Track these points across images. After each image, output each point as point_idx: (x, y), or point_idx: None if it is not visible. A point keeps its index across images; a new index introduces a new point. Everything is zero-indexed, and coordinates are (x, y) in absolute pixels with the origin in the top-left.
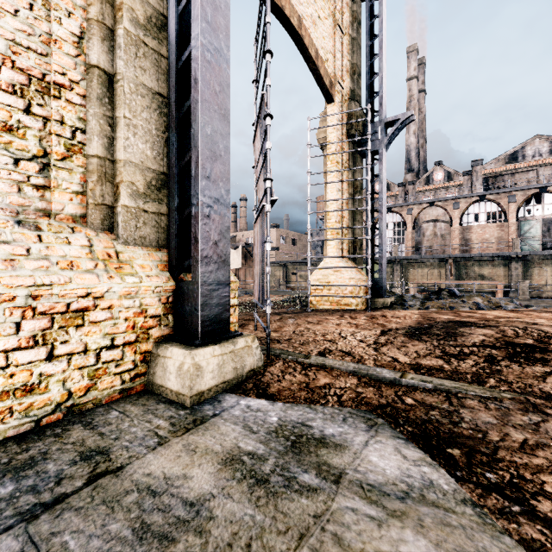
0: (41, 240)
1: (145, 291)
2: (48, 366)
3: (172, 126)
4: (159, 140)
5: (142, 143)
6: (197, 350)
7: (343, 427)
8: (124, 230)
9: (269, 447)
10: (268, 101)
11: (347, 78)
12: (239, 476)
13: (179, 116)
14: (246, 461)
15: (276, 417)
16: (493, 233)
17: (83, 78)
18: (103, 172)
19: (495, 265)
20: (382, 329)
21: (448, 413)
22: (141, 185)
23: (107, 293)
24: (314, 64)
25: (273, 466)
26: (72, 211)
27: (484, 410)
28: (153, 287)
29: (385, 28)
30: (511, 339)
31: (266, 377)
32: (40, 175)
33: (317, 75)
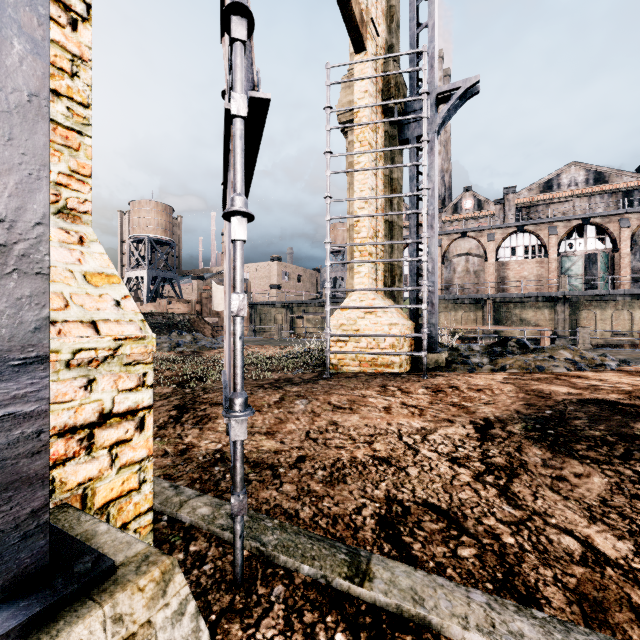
0: None
1: None
2: None
3: None
4: None
5: None
6: None
7: None
8: None
9: None
10: None
11: (382, 24)
12: None
13: None
14: None
15: None
16: (532, 270)
17: None
18: None
19: (539, 307)
20: (470, 418)
21: None
22: None
23: None
24: None
25: None
26: None
27: None
28: None
29: None
30: None
31: None
32: None
33: None
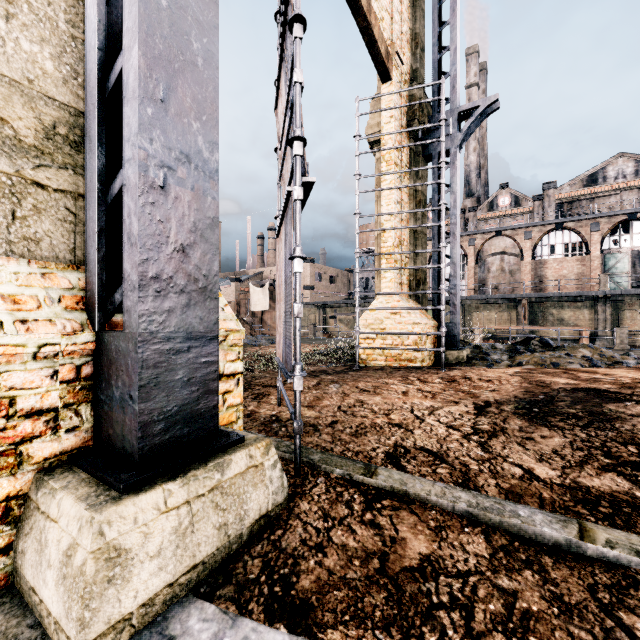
0: None
1: (8, 355)
2: None
3: (90, 1)
4: (78, 46)
5: (31, 41)
6: (114, 508)
7: None
8: None
9: None
10: None
11: (407, 52)
12: None
13: None
14: None
15: None
16: (572, 268)
17: None
18: None
19: (578, 306)
20: (474, 401)
21: None
22: (28, 128)
23: None
24: (365, 19)
25: None
26: None
27: None
28: (30, 347)
29: None
30: None
31: (293, 534)
32: None
33: (369, 37)
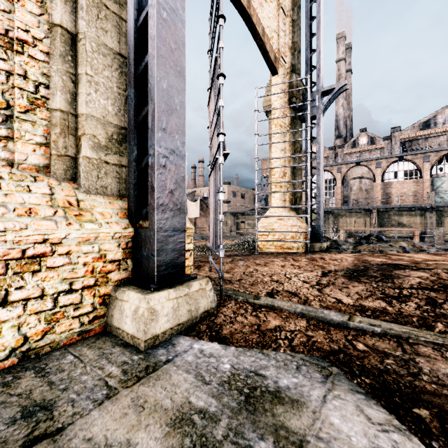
0: (0, 187)
1: (104, 237)
2: (2, 312)
3: (131, 82)
4: (121, 97)
5: (104, 99)
6: (152, 294)
7: (298, 377)
8: (86, 180)
9: (221, 402)
10: (221, 62)
11: (289, 54)
12: (188, 444)
13: (138, 72)
14: (196, 422)
15: (229, 364)
16: (410, 188)
17: (46, 36)
18: (66, 125)
19: (412, 214)
20: (322, 270)
21: (403, 362)
22: (103, 138)
23: (65, 239)
24: (261, 40)
25: (226, 429)
26: (36, 161)
27: (441, 359)
28: (111, 233)
29: (321, 11)
30: (446, 282)
31: (219, 318)
32: (3, 126)
33: (264, 50)
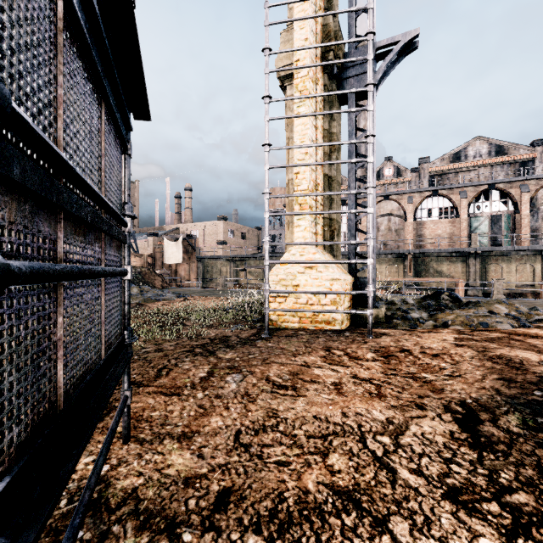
0: None
1: None
2: None
3: None
4: None
5: None
6: None
7: None
8: None
9: None
10: None
11: None
12: None
13: None
14: None
15: None
16: (446, 229)
17: None
18: None
19: (453, 261)
20: (442, 401)
21: None
22: None
23: None
24: None
25: None
26: None
27: None
28: None
29: None
30: None
31: None
32: None
33: None
